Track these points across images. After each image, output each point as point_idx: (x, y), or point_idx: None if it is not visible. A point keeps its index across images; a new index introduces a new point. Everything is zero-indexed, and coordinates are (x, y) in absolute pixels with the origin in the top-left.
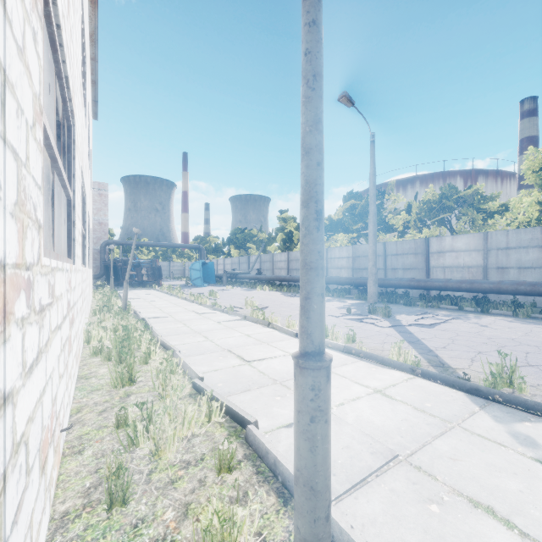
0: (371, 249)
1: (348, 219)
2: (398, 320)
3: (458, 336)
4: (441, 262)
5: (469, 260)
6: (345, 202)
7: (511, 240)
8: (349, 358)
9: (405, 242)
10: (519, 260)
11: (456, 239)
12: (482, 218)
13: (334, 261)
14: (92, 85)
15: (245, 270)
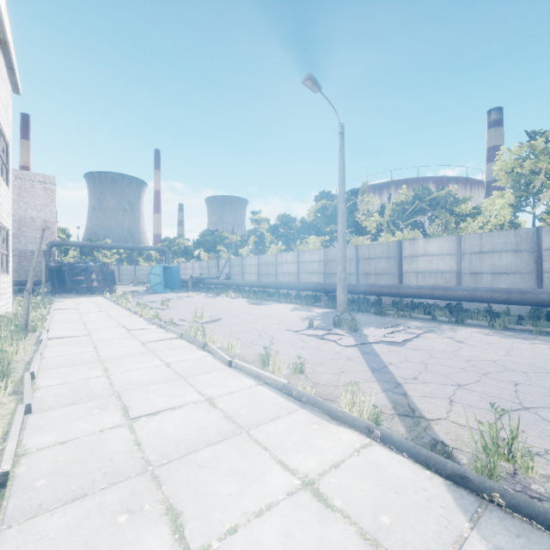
0: (340, 252)
1: (320, 221)
2: (365, 335)
3: (432, 358)
4: (414, 267)
5: (442, 265)
6: (317, 202)
7: (484, 243)
8: (286, 404)
9: (377, 245)
10: (493, 265)
11: (430, 242)
12: (455, 220)
13: (305, 265)
14: (2, 46)
15: (214, 275)
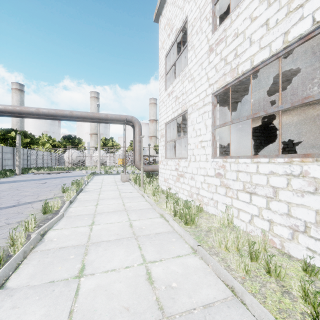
0: None
1: None
2: None
3: None
4: None
5: None
6: None
7: None
8: (78, 201)
9: None
10: None
11: None
12: None
13: None
14: None
15: None
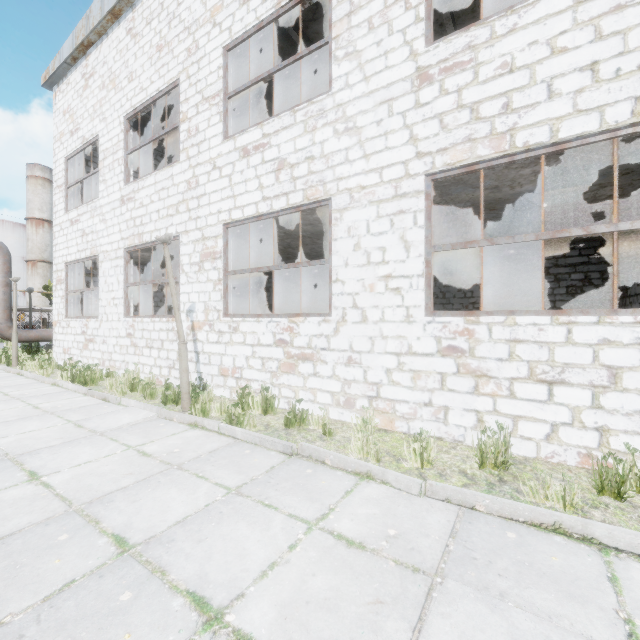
0: None
1: None
2: None
3: None
4: None
5: None
6: None
7: None
8: None
9: None
10: None
11: None
12: None
13: None
14: None
15: None
